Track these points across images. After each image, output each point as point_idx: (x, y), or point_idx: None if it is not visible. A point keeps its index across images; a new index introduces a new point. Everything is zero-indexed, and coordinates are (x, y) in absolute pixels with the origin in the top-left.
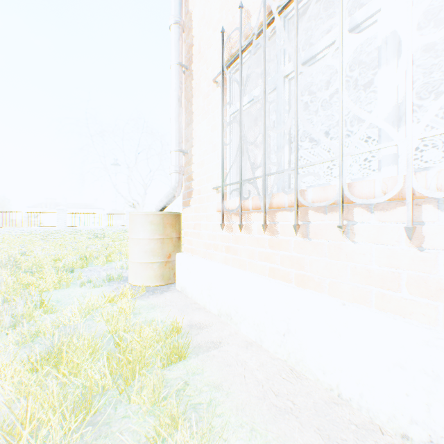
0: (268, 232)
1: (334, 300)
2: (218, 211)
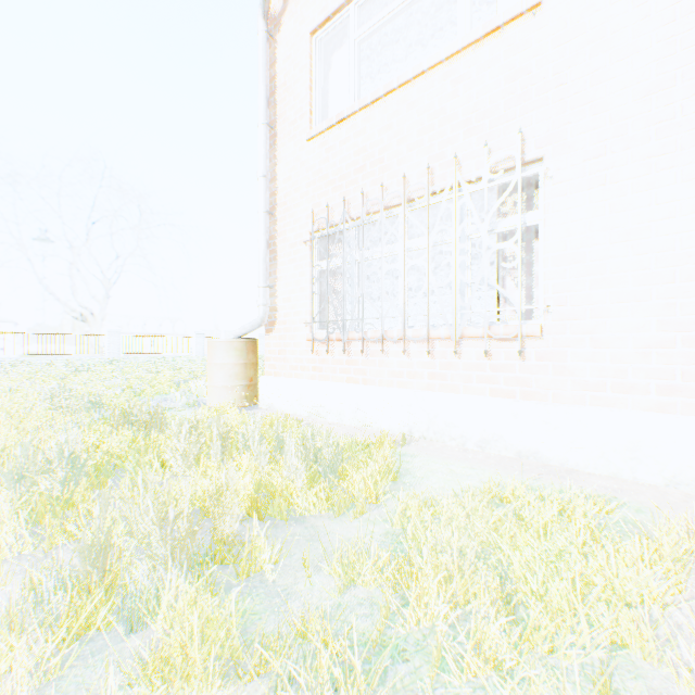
0: (346, 355)
1: (380, 387)
2: (308, 340)
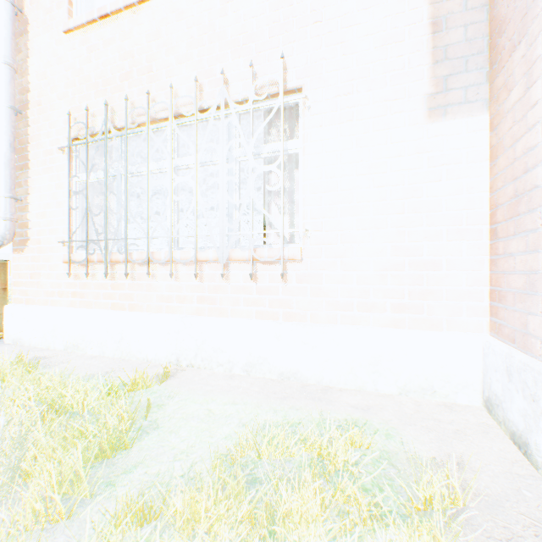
0: (111, 278)
1: (147, 313)
2: (64, 262)
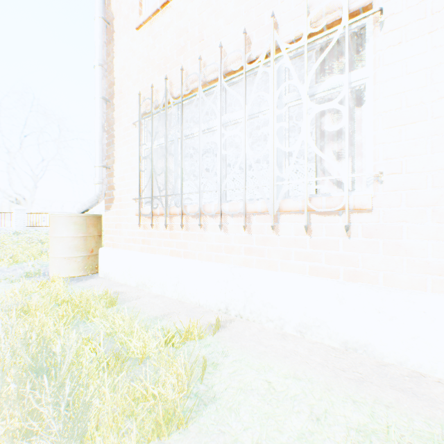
0: (170, 229)
1: (199, 261)
2: (136, 215)
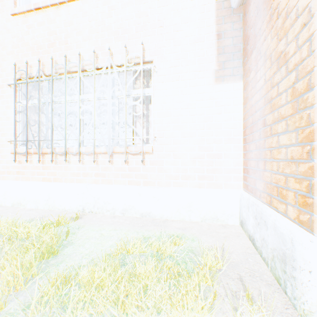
0: (42, 163)
1: (65, 183)
2: (12, 153)
